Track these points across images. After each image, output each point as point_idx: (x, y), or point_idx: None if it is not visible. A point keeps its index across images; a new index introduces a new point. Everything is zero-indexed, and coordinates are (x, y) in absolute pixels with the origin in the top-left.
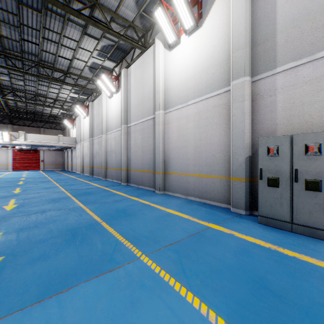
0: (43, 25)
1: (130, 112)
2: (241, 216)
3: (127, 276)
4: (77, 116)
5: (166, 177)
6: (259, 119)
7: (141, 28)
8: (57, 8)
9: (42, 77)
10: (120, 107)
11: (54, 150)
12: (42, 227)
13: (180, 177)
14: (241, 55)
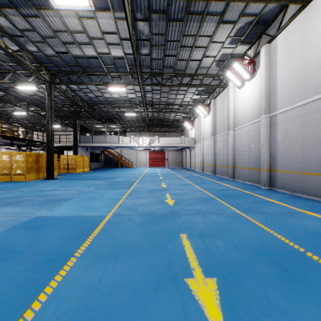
0: (183, 33)
1: (275, 97)
2: None
3: None
4: (196, 117)
5: None
6: None
7: None
8: (198, 7)
9: (176, 85)
10: (257, 94)
11: (176, 150)
12: (221, 237)
13: None
14: None
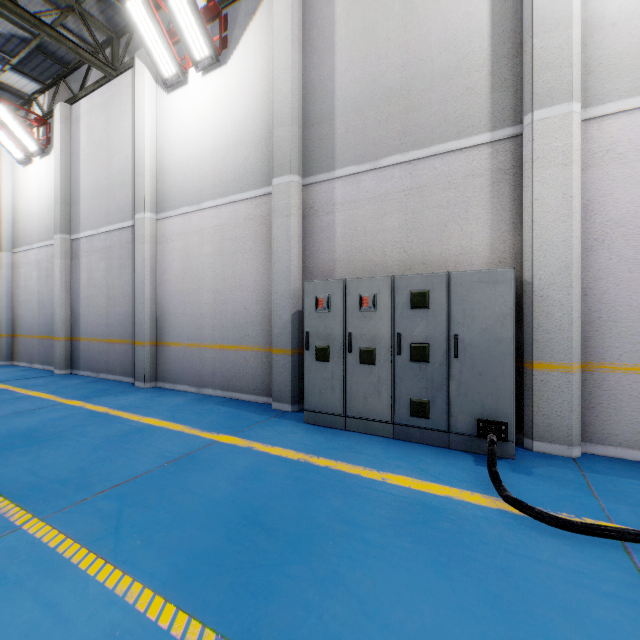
0: None
1: (78, 207)
2: (284, 415)
3: None
4: None
5: (160, 353)
6: (313, 250)
7: (103, 23)
8: None
9: None
10: (53, 190)
11: None
12: None
13: (188, 352)
14: (286, 137)
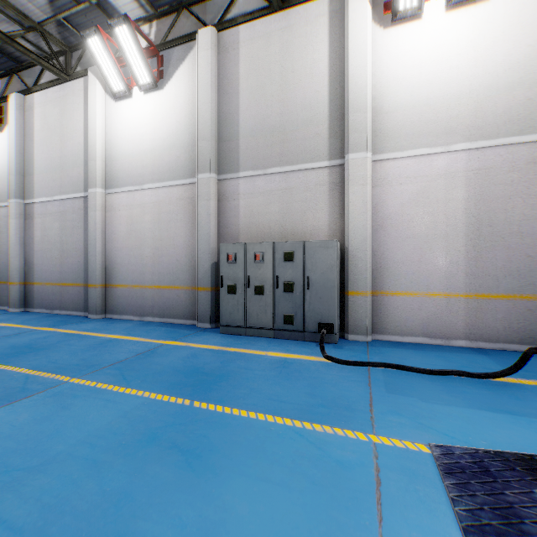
0: None
1: (32, 178)
2: (206, 330)
3: (54, 395)
4: None
5: (109, 293)
6: (225, 223)
7: (59, 39)
8: None
9: None
10: (7, 162)
11: None
12: None
13: (133, 291)
14: (207, 148)
